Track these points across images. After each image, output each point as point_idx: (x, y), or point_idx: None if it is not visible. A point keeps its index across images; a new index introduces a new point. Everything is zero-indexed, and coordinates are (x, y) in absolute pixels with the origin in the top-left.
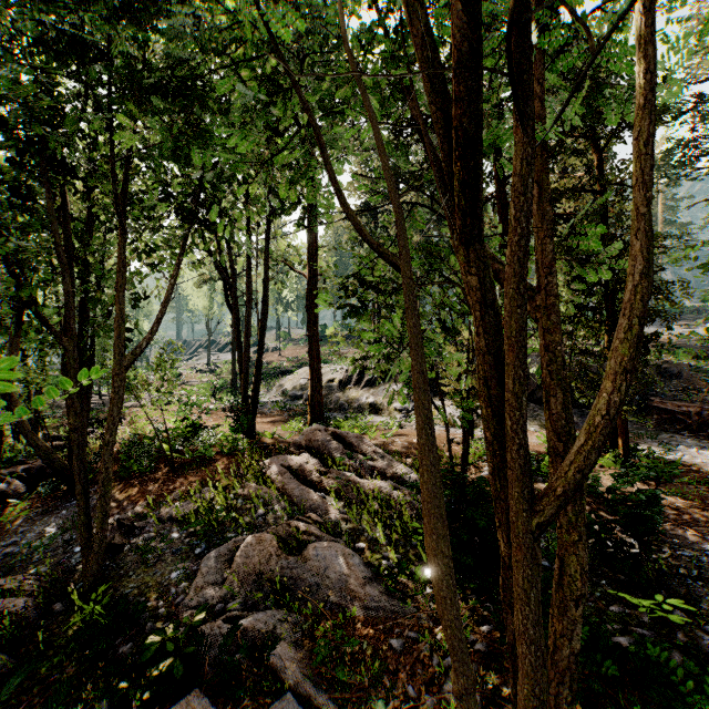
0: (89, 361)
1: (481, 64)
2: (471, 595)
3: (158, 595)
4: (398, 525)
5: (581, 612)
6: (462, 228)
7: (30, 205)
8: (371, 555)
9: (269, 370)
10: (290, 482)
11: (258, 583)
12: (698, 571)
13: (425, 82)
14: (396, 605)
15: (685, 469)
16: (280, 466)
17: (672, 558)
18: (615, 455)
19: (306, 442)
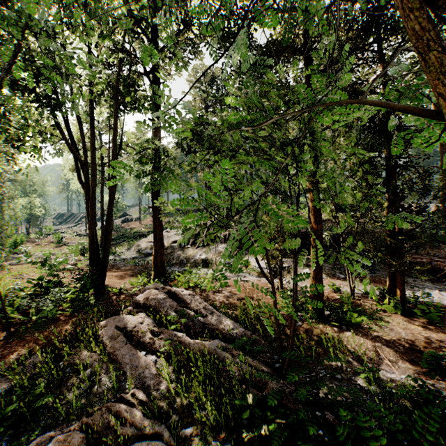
0: None
1: None
2: None
3: None
4: (227, 402)
5: None
6: None
7: None
8: (199, 445)
9: (131, 234)
10: (122, 346)
11: None
12: None
13: None
14: None
15: (443, 310)
16: (114, 329)
17: None
18: (395, 303)
19: (144, 300)
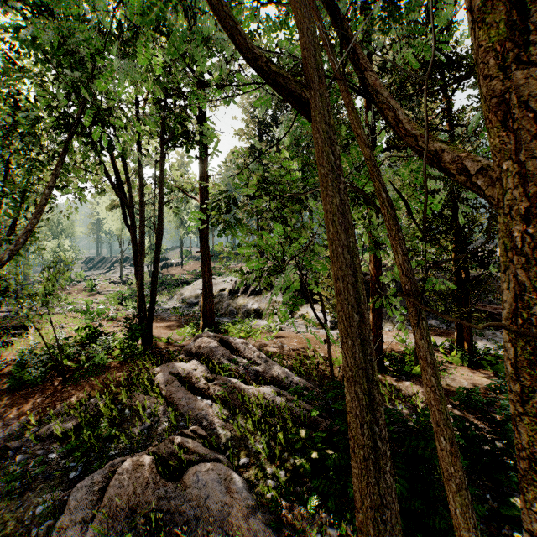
0: None
1: None
2: None
3: None
4: (281, 437)
5: None
6: None
7: None
8: (255, 472)
9: (172, 281)
10: (178, 390)
11: (131, 519)
12: None
13: None
14: None
15: None
16: (169, 375)
17: None
18: (462, 354)
19: (196, 348)
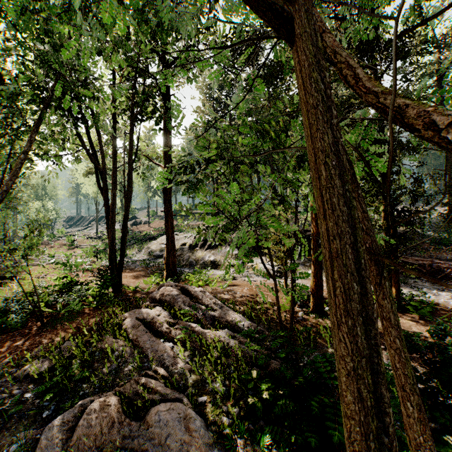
0: None
1: None
2: None
3: None
4: (235, 377)
5: None
6: None
7: None
8: (212, 410)
9: (141, 237)
10: (143, 334)
11: None
12: None
13: None
14: None
15: (437, 308)
16: (135, 320)
17: None
18: None
19: (159, 296)
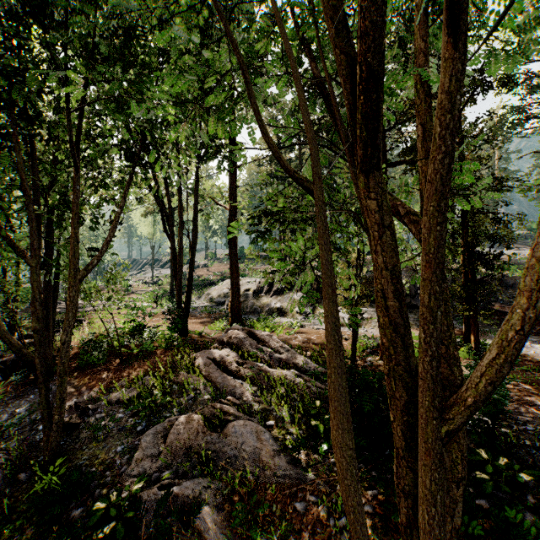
0: (55, 275)
1: (383, 3)
2: (360, 464)
3: (106, 466)
4: (300, 406)
5: (461, 492)
6: (361, 158)
7: (1, 148)
8: (279, 431)
9: (200, 282)
10: (214, 371)
11: (187, 455)
12: (539, 442)
13: (329, 29)
14: (299, 473)
15: (522, 359)
16: (207, 359)
17: (518, 432)
18: (468, 348)
19: (227, 339)
